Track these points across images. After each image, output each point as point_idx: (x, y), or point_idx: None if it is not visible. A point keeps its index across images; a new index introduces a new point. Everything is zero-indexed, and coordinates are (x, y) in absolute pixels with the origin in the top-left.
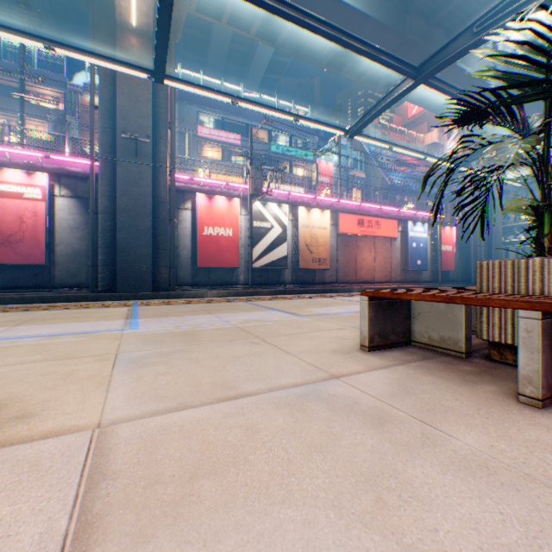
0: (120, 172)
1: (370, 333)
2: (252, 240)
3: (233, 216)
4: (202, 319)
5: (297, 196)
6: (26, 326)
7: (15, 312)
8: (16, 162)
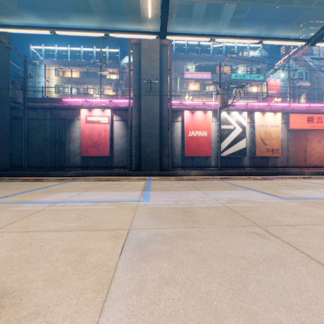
0: (142, 103)
1: None
2: (220, 137)
3: (207, 123)
4: (193, 195)
5: (253, 105)
6: (88, 192)
7: (89, 182)
8: (98, 106)
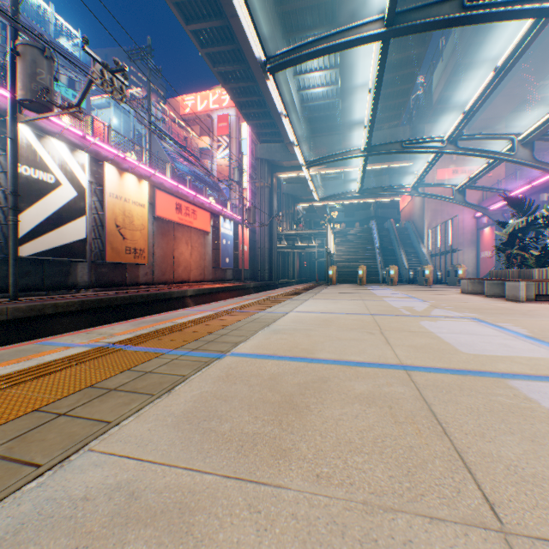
0: None
1: None
2: (18, 198)
3: None
4: None
5: (97, 145)
6: None
7: None
8: None
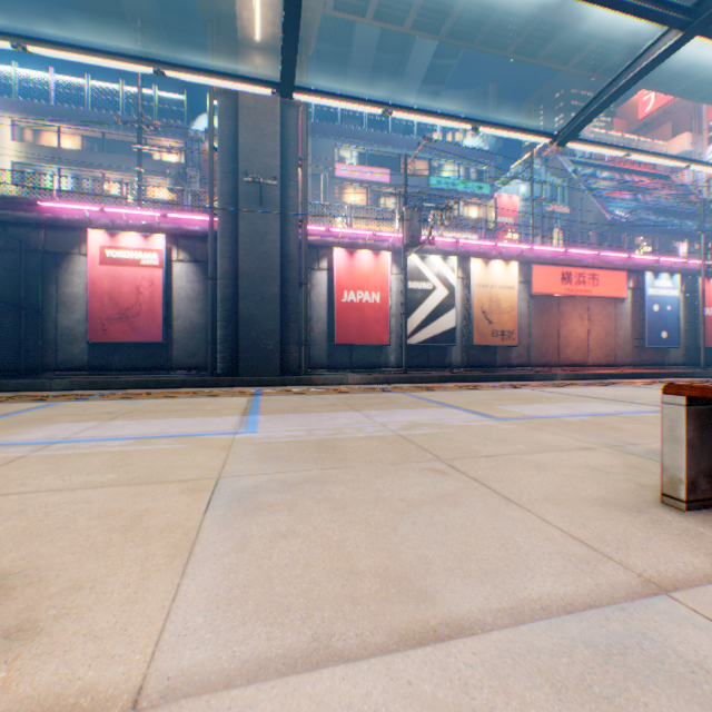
0: (242, 227)
1: (688, 472)
2: (406, 307)
3: (380, 275)
4: (344, 419)
5: (468, 244)
6: (120, 421)
7: (118, 400)
8: (133, 224)
